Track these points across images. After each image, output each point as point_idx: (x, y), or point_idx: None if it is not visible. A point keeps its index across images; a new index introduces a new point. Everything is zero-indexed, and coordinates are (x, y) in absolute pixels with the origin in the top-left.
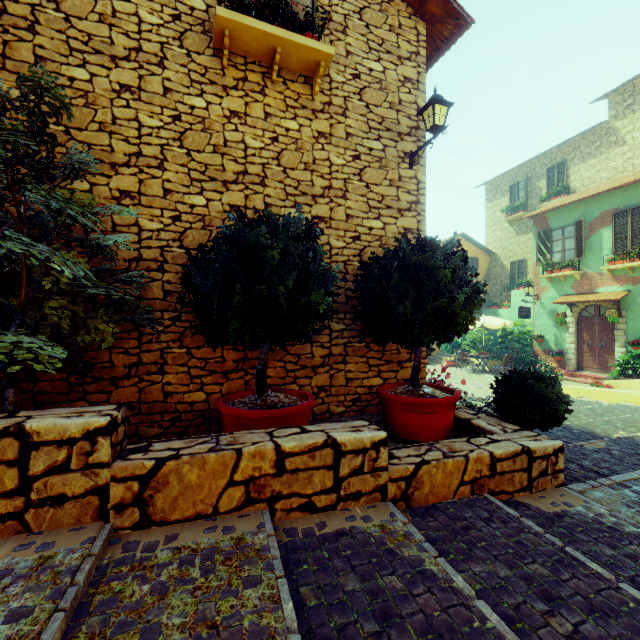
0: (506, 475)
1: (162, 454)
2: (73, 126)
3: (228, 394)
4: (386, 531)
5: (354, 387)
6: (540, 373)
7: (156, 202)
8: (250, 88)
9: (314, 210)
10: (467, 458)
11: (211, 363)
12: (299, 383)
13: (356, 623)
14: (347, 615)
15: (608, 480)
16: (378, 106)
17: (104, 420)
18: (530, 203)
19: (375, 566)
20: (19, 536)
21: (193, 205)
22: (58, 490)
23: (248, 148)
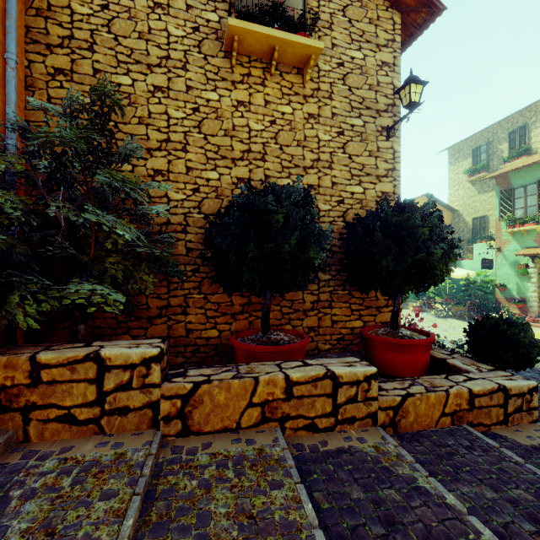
0: (483, 409)
1: (197, 379)
2: (120, 121)
3: (237, 332)
4: (380, 451)
5: (338, 328)
6: (512, 319)
7: (181, 178)
8: (253, 81)
9: (305, 179)
10: (448, 393)
11: (222, 306)
12: (293, 324)
13: (365, 526)
14: (356, 518)
15: None
16: (359, 88)
17: (156, 351)
18: (492, 164)
19: (374, 480)
20: (97, 436)
21: (209, 179)
22: (123, 403)
23: (251, 131)
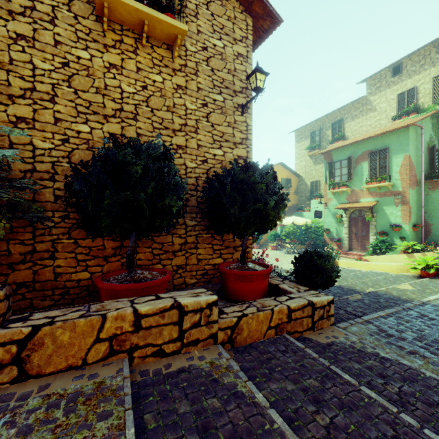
0: (298, 320)
1: (39, 322)
2: None
3: (106, 273)
4: (214, 366)
5: (203, 265)
6: (321, 252)
7: (48, 127)
8: (125, 48)
9: (174, 140)
10: (273, 311)
11: (94, 250)
12: (163, 263)
13: (183, 437)
14: (177, 432)
15: (361, 319)
16: (220, 71)
17: None
18: (322, 144)
19: (203, 392)
20: None
21: (79, 131)
22: None
23: (124, 92)
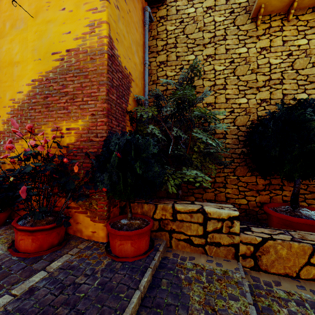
0: None
1: (262, 235)
2: None
3: (266, 203)
4: None
5: None
6: None
7: (222, 105)
8: (273, 31)
9: None
10: None
11: (249, 185)
12: (307, 202)
13: None
14: None
15: None
16: None
17: (236, 213)
18: None
19: None
20: (203, 255)
21: (240, 103)
22: (217, 240)
23: (271, 65)
